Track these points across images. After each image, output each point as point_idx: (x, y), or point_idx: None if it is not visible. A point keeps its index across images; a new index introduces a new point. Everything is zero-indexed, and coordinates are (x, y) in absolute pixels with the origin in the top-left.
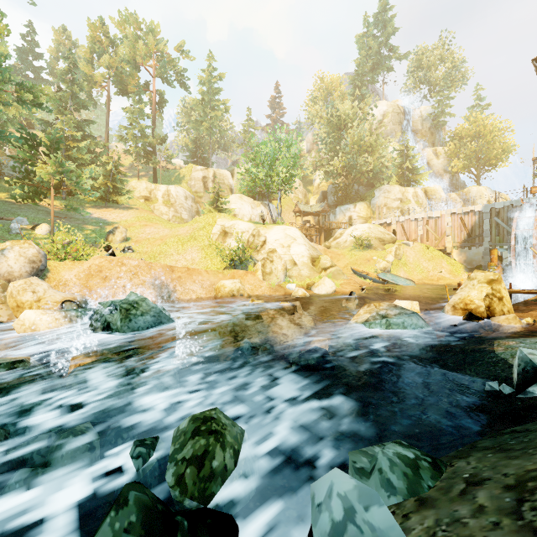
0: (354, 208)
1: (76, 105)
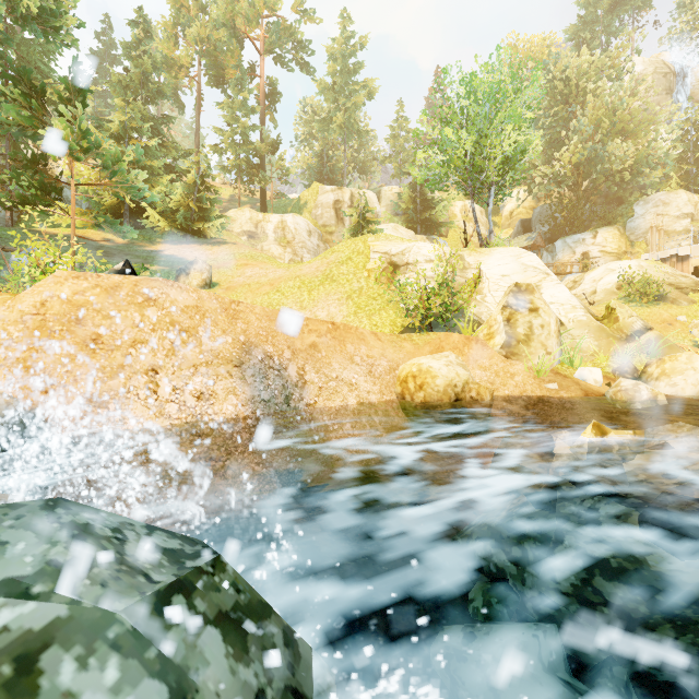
0: (593, 238)
1: (148, 92)
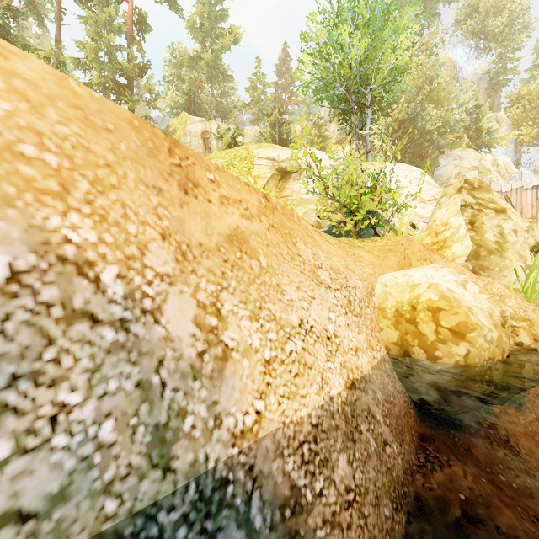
0: None
1: None
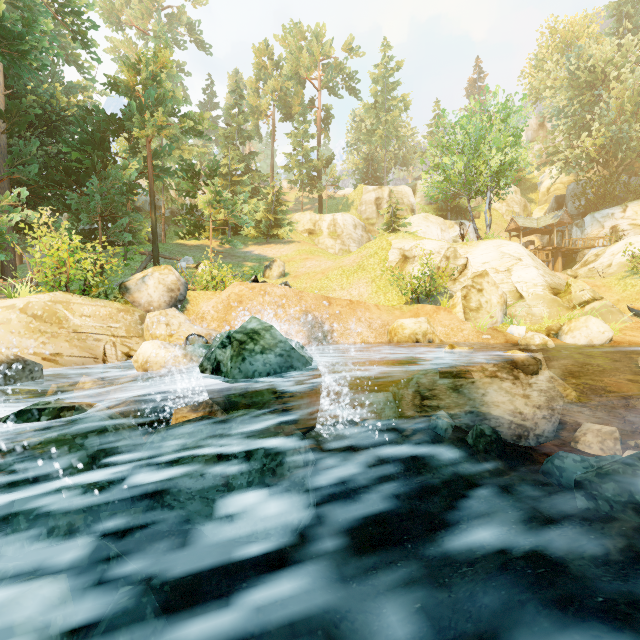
0: (622, 212)
1: (242, 138)
